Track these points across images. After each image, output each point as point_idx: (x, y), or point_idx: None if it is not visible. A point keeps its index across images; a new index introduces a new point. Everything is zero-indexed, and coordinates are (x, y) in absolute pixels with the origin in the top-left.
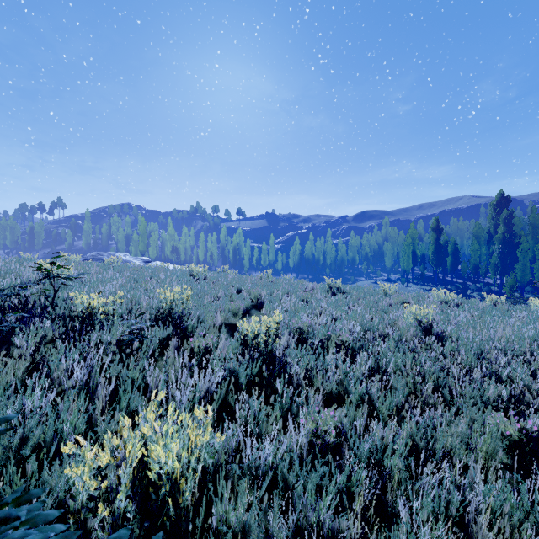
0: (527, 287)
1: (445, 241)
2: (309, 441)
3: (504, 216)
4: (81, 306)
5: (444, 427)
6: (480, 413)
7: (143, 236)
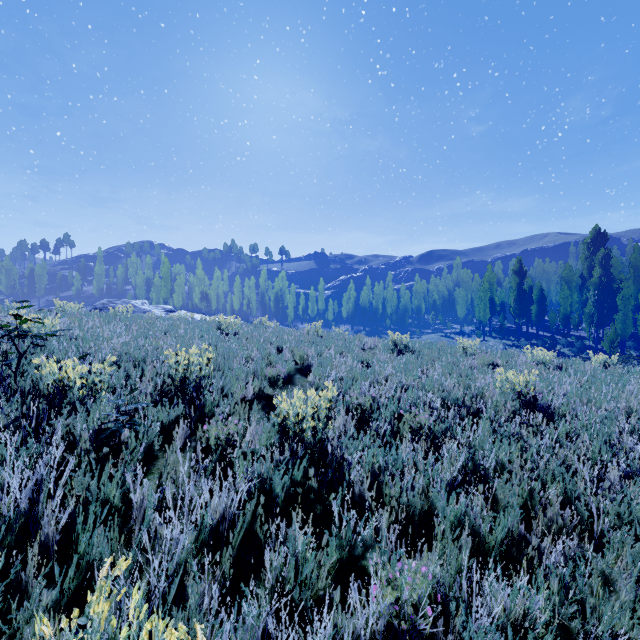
0: (628, 342)
1: (530, 286)
2: (387, 624)
3: (600, 256)
4: (51, 377)
5: (594, 576)
6: (639, 545)
7: (166, 280)
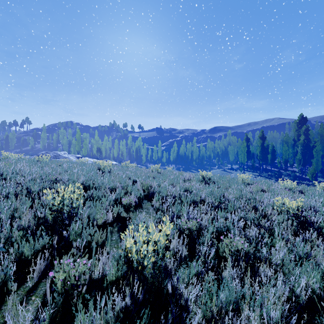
0: (318, 173)
1: (267, 145)
2: None
3: (303, 129)
4: None
5: None
6: None
7: (78, 141)
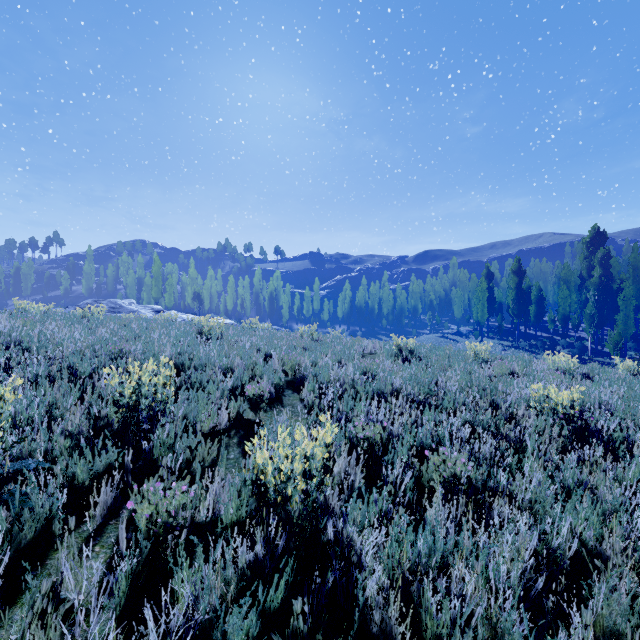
0: (629, 343)
1: (528, 286)
2: None
3: (599, 255)
4: None
5: None
6: None
7: (157, 279)
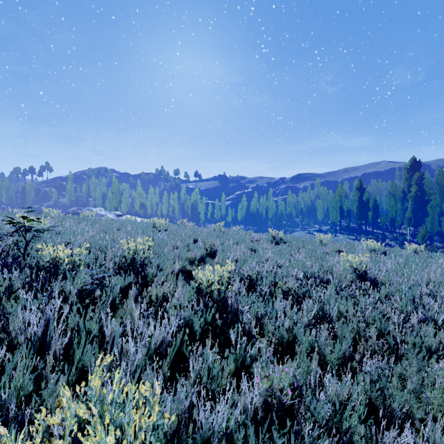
0: (435, 237)
1: (367, 198)
2: (264, 400)
3: (416, 177)
4: (48, 256)
5: (394, 378)
6: (425, 361)
7: (116, 194)
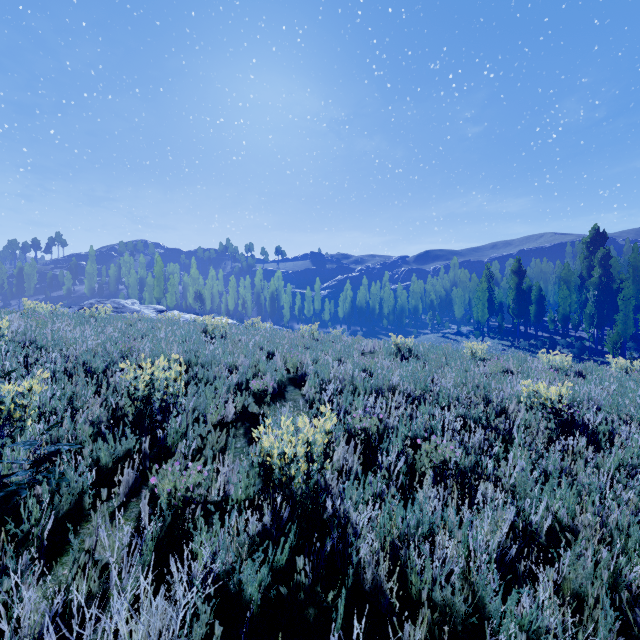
0: (629, 342)
1: (528, 286)
2: None
3: (599, 255)
4: None
5: None
6: None
7: (159, 279)
